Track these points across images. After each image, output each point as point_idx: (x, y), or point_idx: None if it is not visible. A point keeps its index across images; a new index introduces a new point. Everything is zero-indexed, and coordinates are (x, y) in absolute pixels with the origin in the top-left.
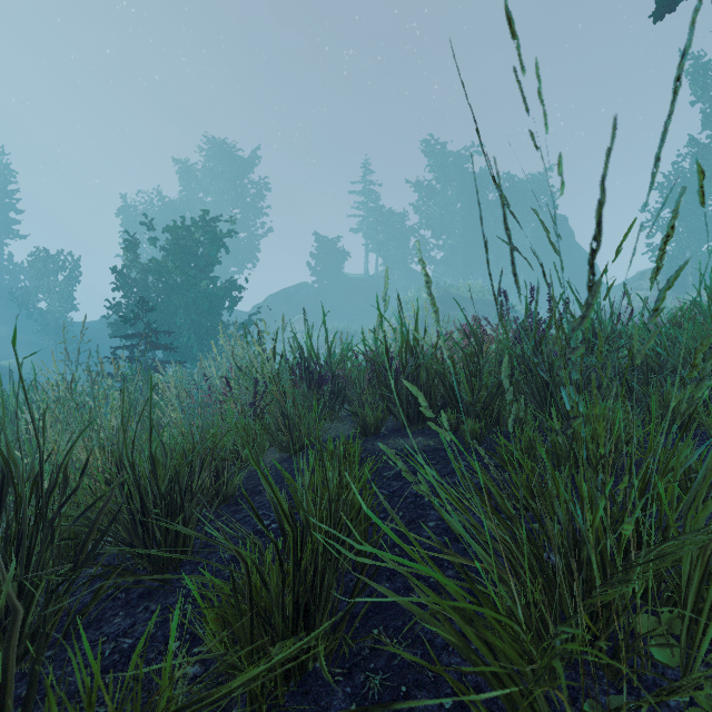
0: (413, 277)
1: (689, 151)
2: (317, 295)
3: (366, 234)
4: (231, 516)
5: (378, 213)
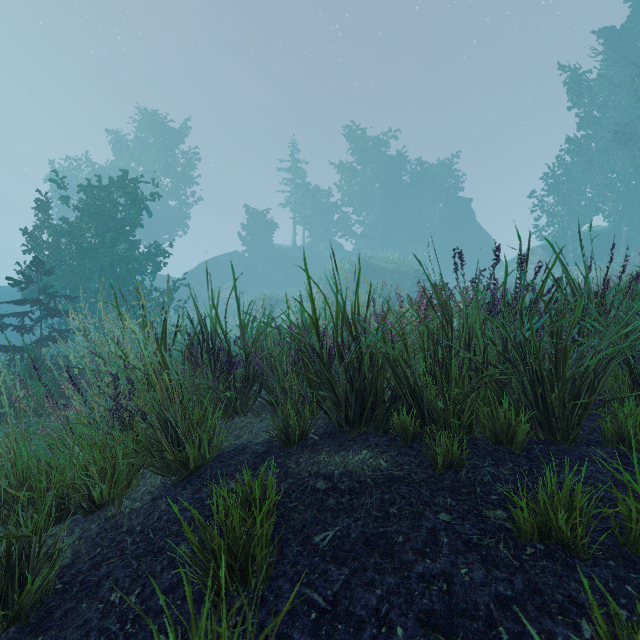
0: (336, 249)
1: (570, 146)
2: (248, 263)
3: (294, 208)
4: None
5: (305, 188)
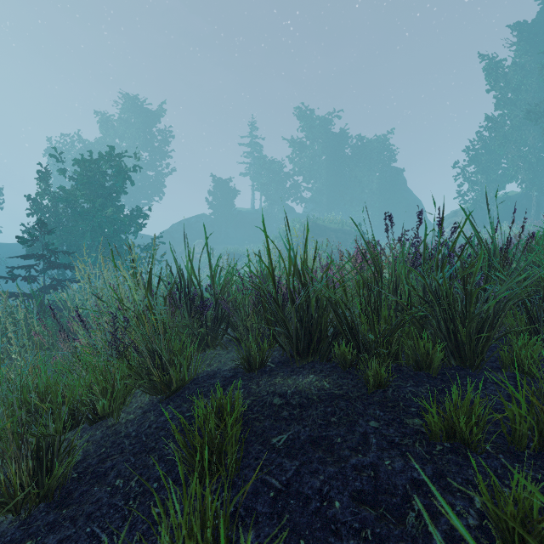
0: (289, 211)
1: (488, 124)
2: (213, 224)
3: (252, 177)
4: (41, 539)
5: (262, 160)
